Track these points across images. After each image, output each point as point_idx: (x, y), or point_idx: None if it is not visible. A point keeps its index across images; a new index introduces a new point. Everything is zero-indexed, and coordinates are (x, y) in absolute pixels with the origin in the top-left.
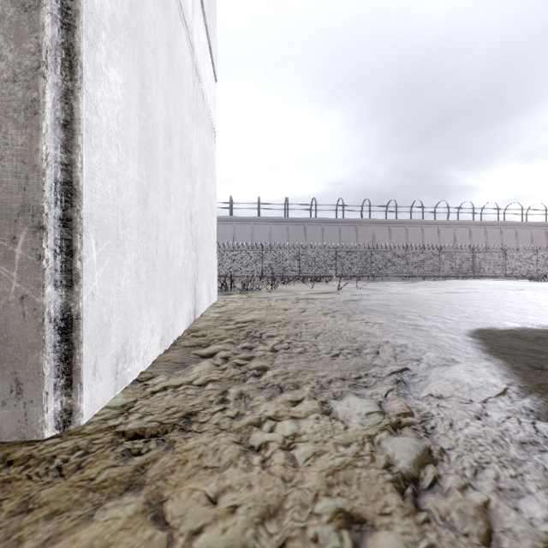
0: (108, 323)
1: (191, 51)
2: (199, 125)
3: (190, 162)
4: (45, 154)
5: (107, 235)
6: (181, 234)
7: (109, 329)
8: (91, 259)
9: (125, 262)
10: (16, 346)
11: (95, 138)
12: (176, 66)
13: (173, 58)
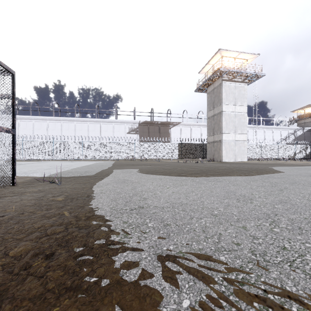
0: (223, 159)
1: (234, 142)
2: (237, 145)
3: (234, 150)
4: (221, 155)
5: (223, 157)
6: (231, 155)
7: (223, 159)
8: (223, 157)
9: (224, 157)
10: (221, 159)
11: (223, 154)
12: (230, 145)
13: (230, 146)
